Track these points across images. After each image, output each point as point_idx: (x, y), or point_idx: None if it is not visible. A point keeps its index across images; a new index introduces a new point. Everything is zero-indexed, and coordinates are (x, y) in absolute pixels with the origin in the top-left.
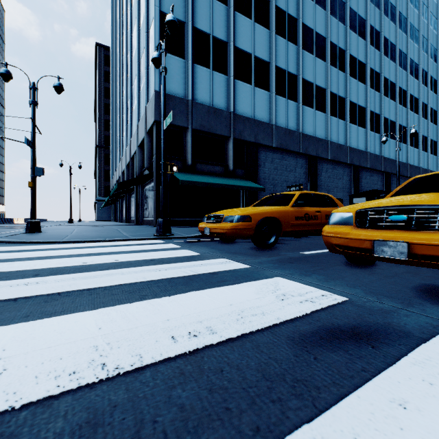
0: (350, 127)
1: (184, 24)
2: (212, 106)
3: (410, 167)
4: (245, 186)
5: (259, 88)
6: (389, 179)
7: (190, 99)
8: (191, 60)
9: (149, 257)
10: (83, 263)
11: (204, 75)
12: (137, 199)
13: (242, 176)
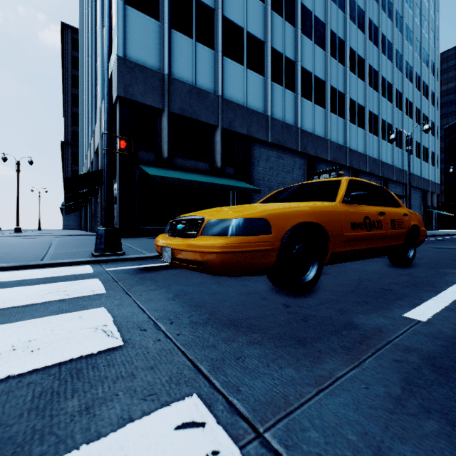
0: (350, 126)
1: None
2: (195, 86)
3: (405, 174)
4: (237, 187)
5: (253, 71)
6: (386, 185)
7: (166, 73)
8: (167, 22)
9: None
10: None
11: (185, 46)
12: (102, 202)
13: (232, 175)
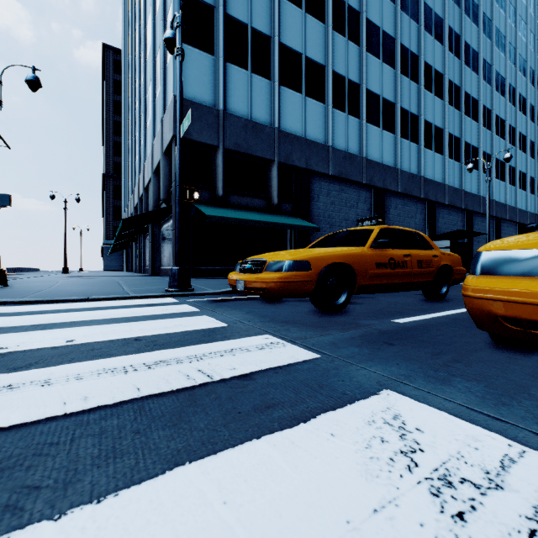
0: (425, 152)
1: (213, 9)
2: (250, 119)
3: (495, 204)
4: (294, 225)
5: (312, 99)
6: (471, 218)
7: (221, 109)
8: (222, 56)
9: (135, 333)
10: (0, 347)
11: (240, 78)
12: (152, 242)
13: (290, 212)
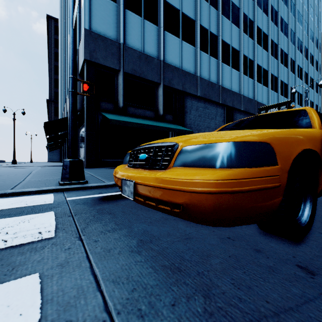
0: (257, 85)
1: None
2: (143, 52)
3: None
4: (176, 129)
5: (186, 42)
6: None
7: (121, 43)
8: (122, 3)
9: None
10: None
11: (136, 22)
12: None
13: (171, 121)
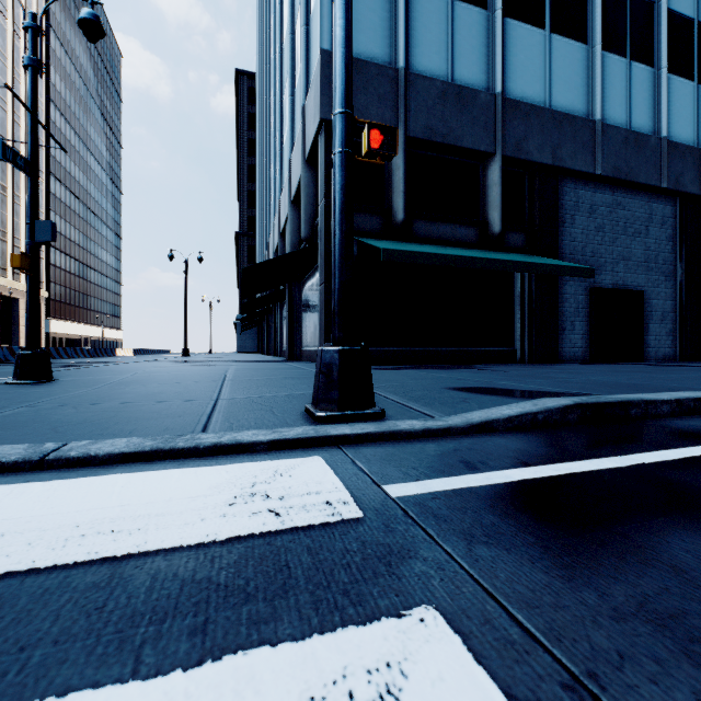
0: None
1: None
2: (452, 82)
3: None
4: (545, 265)
5: (562, 37)
6: None
7: (401, 67)
8: None
9: None
10: None
11: (434, 11)
12: (290, 310)
13: (521, 248)
